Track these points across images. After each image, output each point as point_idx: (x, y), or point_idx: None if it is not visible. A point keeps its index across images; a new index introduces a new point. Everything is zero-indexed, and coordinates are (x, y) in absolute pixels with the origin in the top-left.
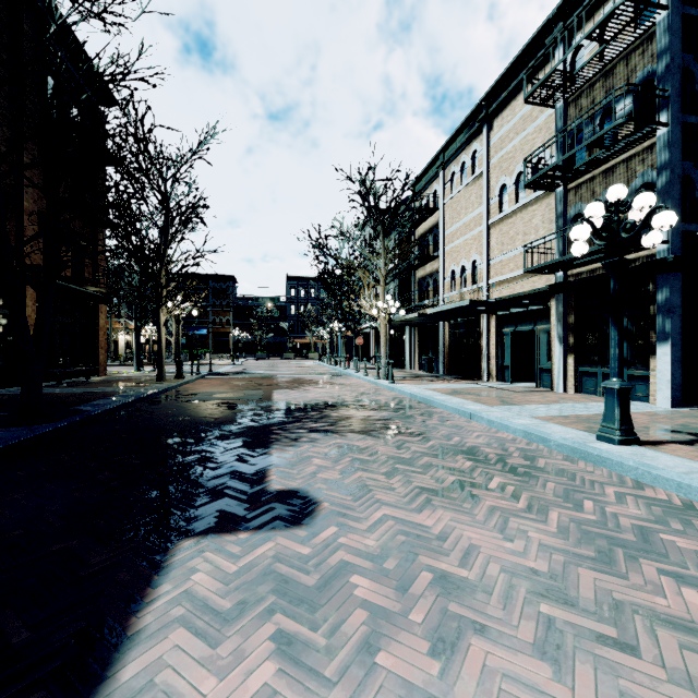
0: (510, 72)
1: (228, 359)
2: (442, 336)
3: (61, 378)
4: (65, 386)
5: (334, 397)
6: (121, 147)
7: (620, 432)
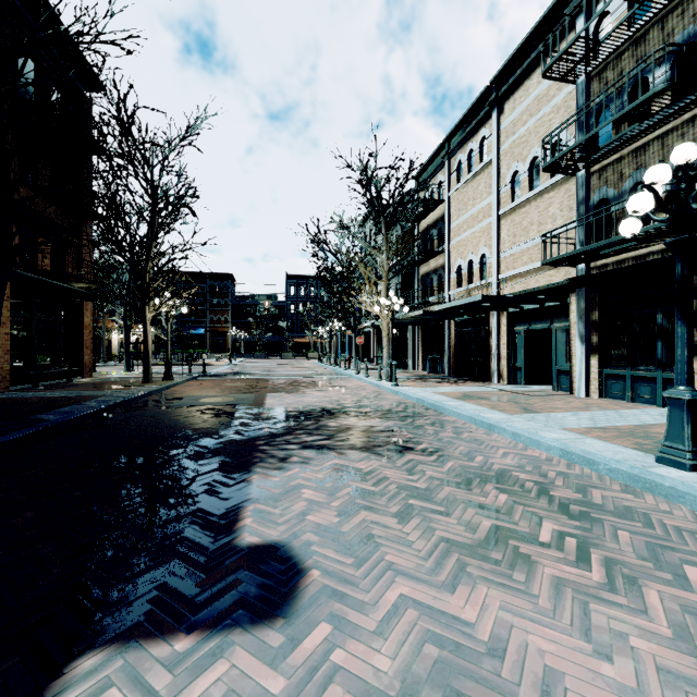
0: (524, 49)
1: (226, 359)
2: (447, 335)
3: (38, 381)
4: (42, 389)
5: (332, 402)
6: (102, 130)
7: (691, 455)
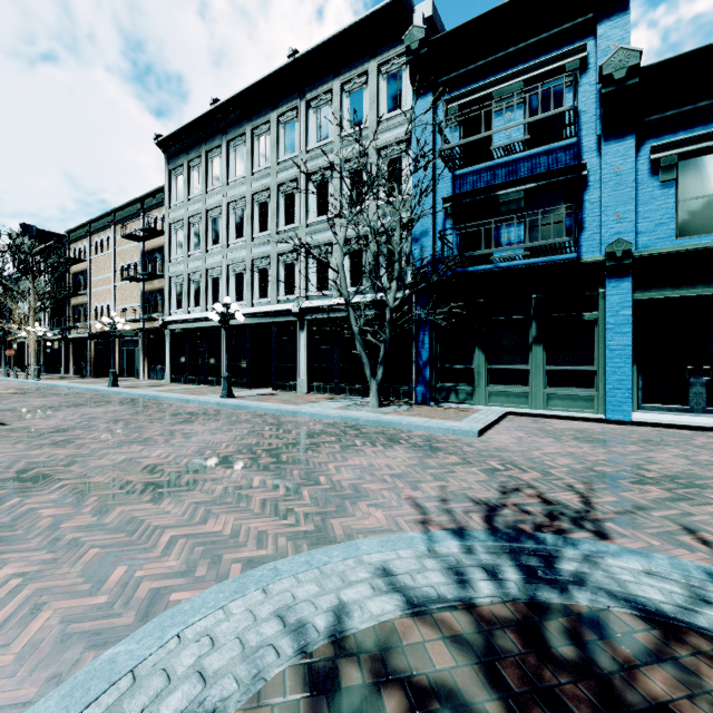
0: (125, 208)
1: None
2: (89, 350)
3: None
4: None
5: None
6: None
7: (112, 384)
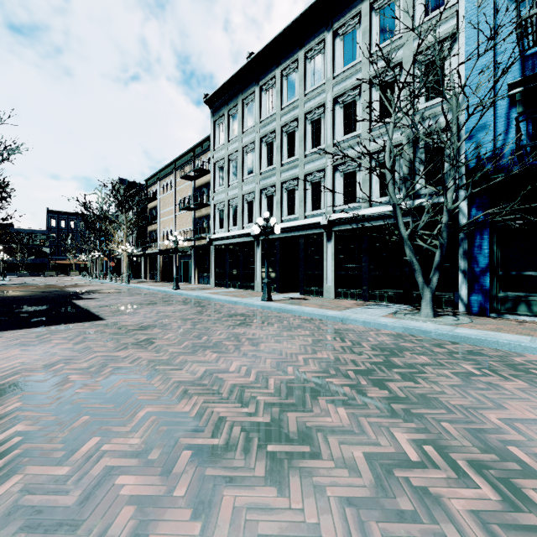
0: (182, 157)
1: None
2: (159, 262)
3: None
4: None
5: (98, 289)
6: None
7: (175, 287)
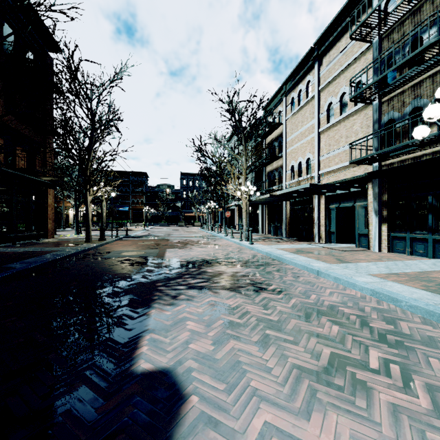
0: (336, 22)
1: (142, 226)
2: (284, 211)
3: (15, 241)
4: (18, 246)
5: (209, 255)
6: (57, 75)
7: None
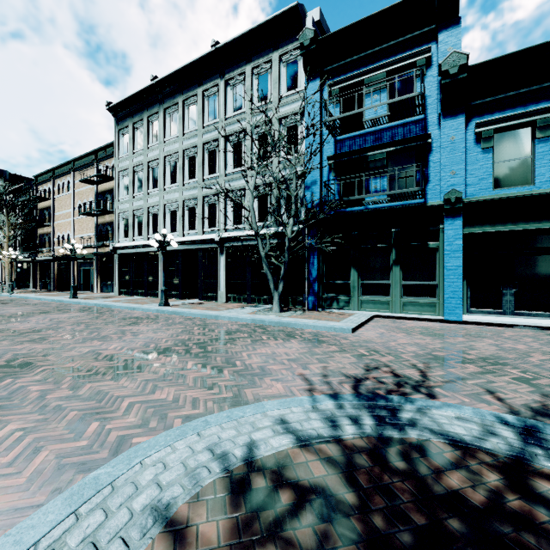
0: (82, 158)
1: None
2: (53, 269)
3: None
4: None
5: None
6: None
7: (73, 296)
